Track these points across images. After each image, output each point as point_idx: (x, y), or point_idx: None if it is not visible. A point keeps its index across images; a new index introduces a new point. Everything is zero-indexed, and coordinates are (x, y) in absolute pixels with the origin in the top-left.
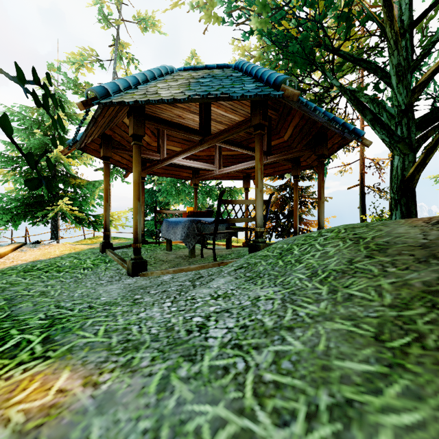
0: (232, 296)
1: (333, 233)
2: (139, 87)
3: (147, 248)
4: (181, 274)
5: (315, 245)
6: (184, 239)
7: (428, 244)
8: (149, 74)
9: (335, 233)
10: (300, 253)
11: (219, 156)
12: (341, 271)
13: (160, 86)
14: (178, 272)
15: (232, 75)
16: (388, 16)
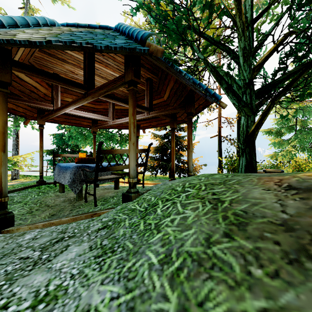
0: (61, 298)
1: (194, 189)
2: (1, 29)
3: (41, 190)
4: (49, 229)
5: (176, 205)
6: (70, 184)
7: (290, 223)
8: (19, 19)
9: (196, 190)
10: (161, 213)
11: (113, 110)
12: (197, 258)
13: (26, 31)
14: (47, 226)
15: (109, 33)
16: (238, 9)
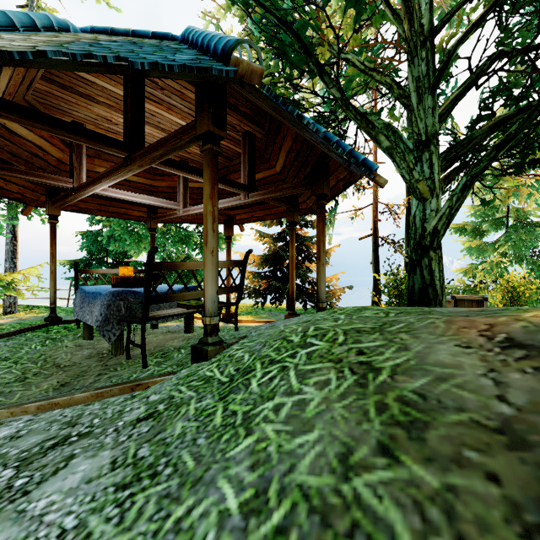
0: None
1: (324, 342)
2: None
3: (49, 336)
4: (49, 415)
5: (288, 373)
6: (101, 325)
7: (519, 428)
8: None
9: (327, 342)
10: (259, 391)
11: (185, 189)
12: (319, 506)
13: (3, 36)
14: (47, 410)
15: (168, 45)
16: (407, 7)
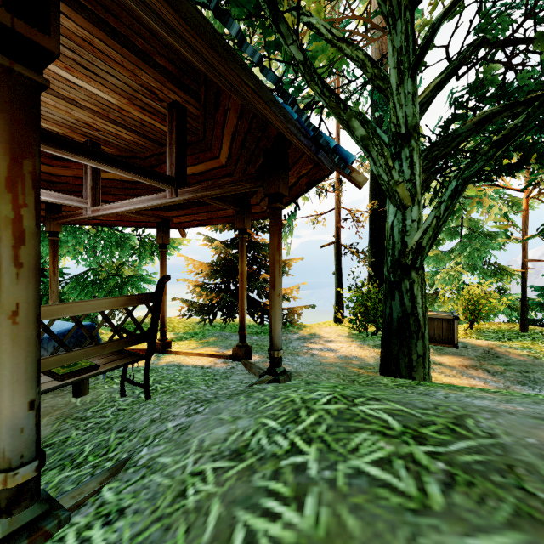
0: None
1: None
2: None
3: None
4: None
5: None
6: None
7: None
8: None
9: None
10: None
11: (94, 180)
12: None
13: None
14: None
15: None
16: None
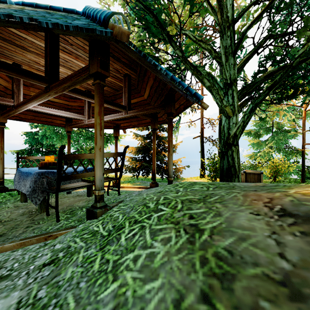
0: None
1: (168, 208)
2: None
3: None
4: None
5: (145, 231)
6: (30, 194)
7: (296, 282)
8: None
9: (170, 209)
10: (125, 244)
11: (89, 107)
12: None
13: None
14: None
15: (72, 16)
16: (220, 5)
